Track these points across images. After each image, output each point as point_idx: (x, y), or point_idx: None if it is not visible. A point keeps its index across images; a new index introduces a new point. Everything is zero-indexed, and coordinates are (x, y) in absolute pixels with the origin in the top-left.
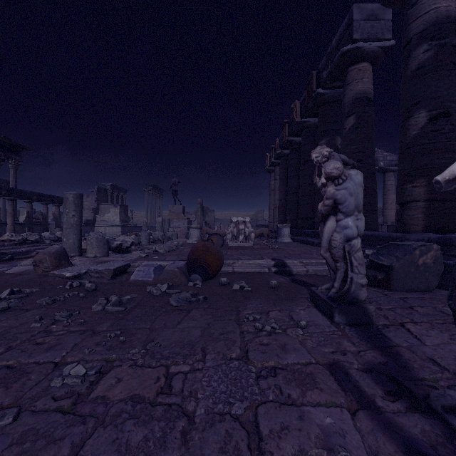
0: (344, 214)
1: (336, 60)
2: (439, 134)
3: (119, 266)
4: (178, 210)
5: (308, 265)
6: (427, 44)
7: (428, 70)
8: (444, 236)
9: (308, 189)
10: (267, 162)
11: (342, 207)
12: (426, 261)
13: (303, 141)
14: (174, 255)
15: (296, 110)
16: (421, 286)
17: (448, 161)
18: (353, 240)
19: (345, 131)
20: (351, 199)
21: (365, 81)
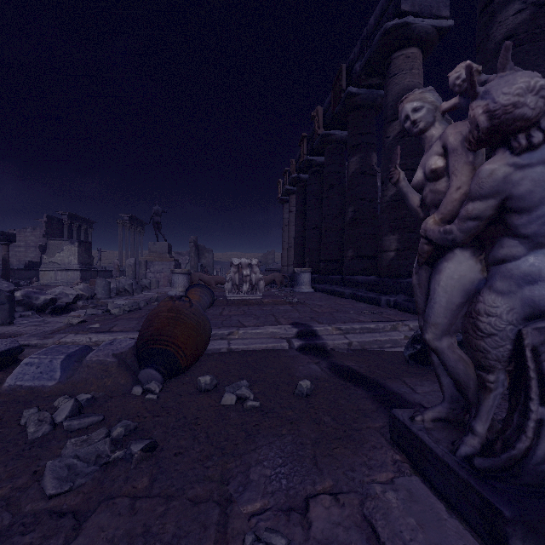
0: (528, 242)
1: (377, 41)
2: None
3: None
4: (161, 249)
5: (350, 333)
6: (519, 2)
7: (522, 40)
8: None
9: (334, 222)
10: (280, 190)
11: (526, 221)
12: None
13: (327, 160)
14: (133, 319)
15: (319, 118)
16: None
17: None
18: None
19: (388, 141)
20: None
21: (414, 73)
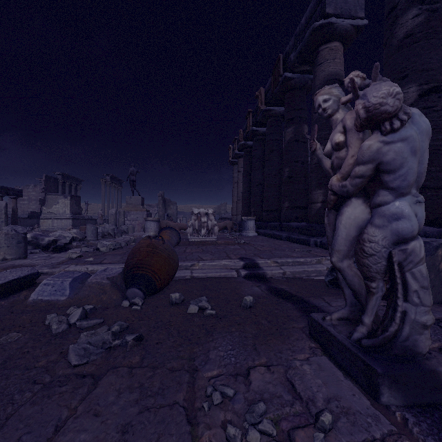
0: (394, 192)
1: (307, 37)
2: (431, 111)
3: (13, 279)
4: (136, 202)
5: (284, 265)
6: (416, 8)
7: (418, 38)
8: None
9: (274, 180)
10: (230, 154)
11: (392, 178)
12: None
13: (268, 130)
14: (118, 254)
15: (261, 97)
16: (439, 296)
17: (441, 143)
18: (412, 241)
19: (316, 115)
20: (413, 161)
21: (337, 62)
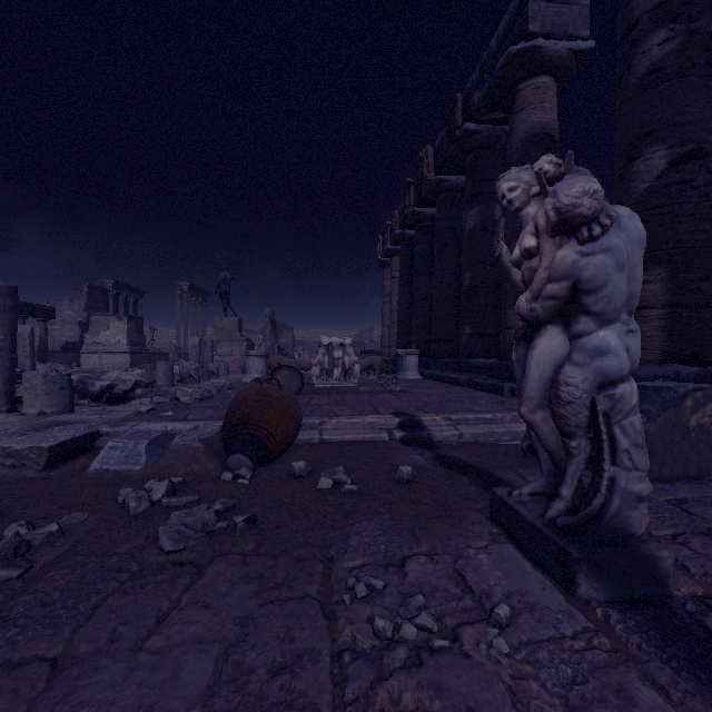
0: (597, 319)
1: (499, 68)
2: (688, 188)
3: (66, 440)
4: (230, 326)
5: (461, 424)
6: (666, 29)
7: (669, 76)
8: (711, 370)
9: (448, 291)
10: (379, 250)
11: (594, 301)
12: (702, 420)
13: (440, 213)
14: (208, 407)
15: (428, 160)
16: (690, 468)
17: (704, 236)
18: (621, 384)
19: None
20: (620, 278)
21: (546, 107)
